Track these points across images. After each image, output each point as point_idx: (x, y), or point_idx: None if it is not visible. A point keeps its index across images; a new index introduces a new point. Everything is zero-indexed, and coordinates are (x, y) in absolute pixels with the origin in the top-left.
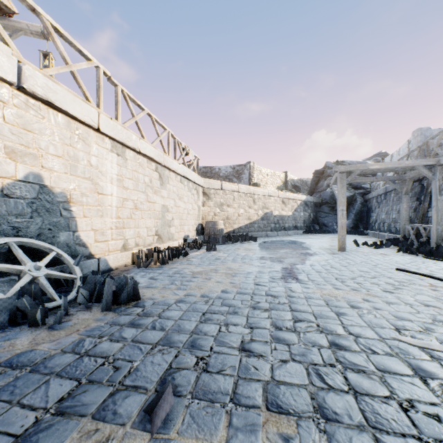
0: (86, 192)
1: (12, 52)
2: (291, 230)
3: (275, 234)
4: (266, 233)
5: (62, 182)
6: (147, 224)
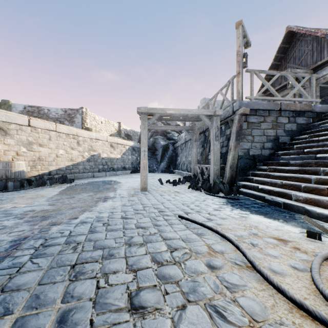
0: None
1: None
2: (120, 171)
3: (103, 175)
4: (93, 174)
5: None
6: None
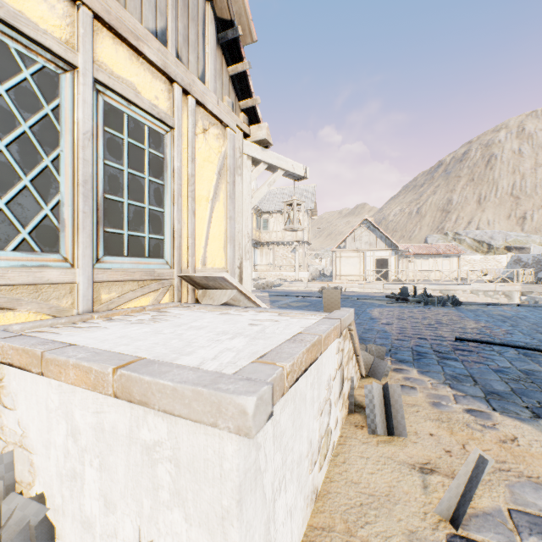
0: None
1: (383, 282)
2: None
3: None
4: None
5: None
6: None
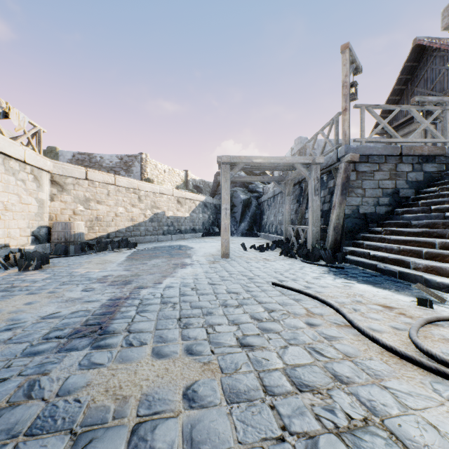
0: None
1: None
2: (188, 233)
3: (168, 239)
4: (156, 237)
5: None
6: None
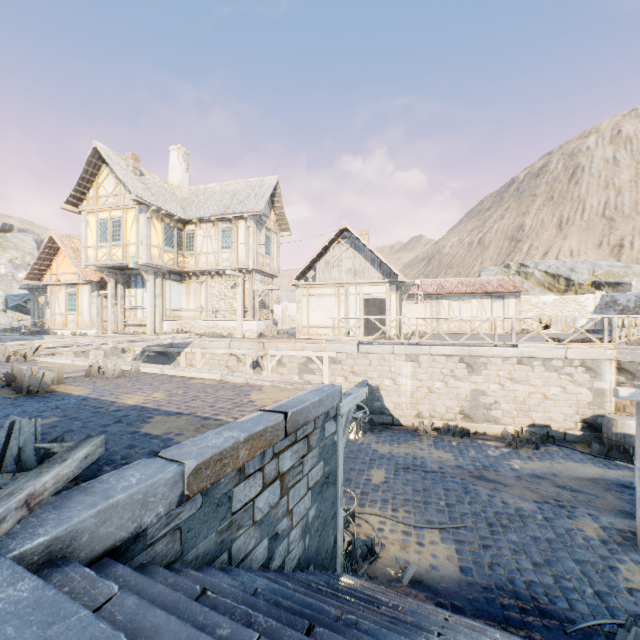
0: (388, 384)
1: (359, 340)
2: None
3: None
4: None
5: (376, 381)
6: (446, 404)
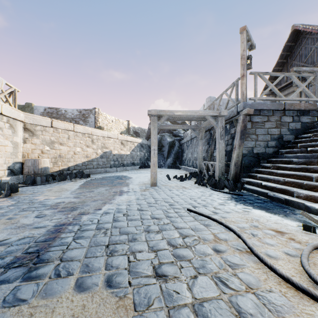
0: None
1: None
2: (129, 166)
3: (114, 170)
4: (105, 169)
5: None
6: None
